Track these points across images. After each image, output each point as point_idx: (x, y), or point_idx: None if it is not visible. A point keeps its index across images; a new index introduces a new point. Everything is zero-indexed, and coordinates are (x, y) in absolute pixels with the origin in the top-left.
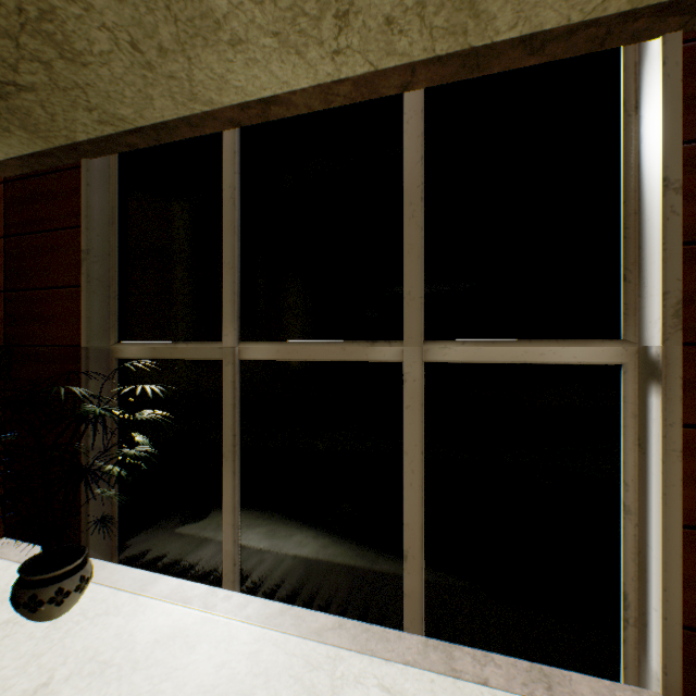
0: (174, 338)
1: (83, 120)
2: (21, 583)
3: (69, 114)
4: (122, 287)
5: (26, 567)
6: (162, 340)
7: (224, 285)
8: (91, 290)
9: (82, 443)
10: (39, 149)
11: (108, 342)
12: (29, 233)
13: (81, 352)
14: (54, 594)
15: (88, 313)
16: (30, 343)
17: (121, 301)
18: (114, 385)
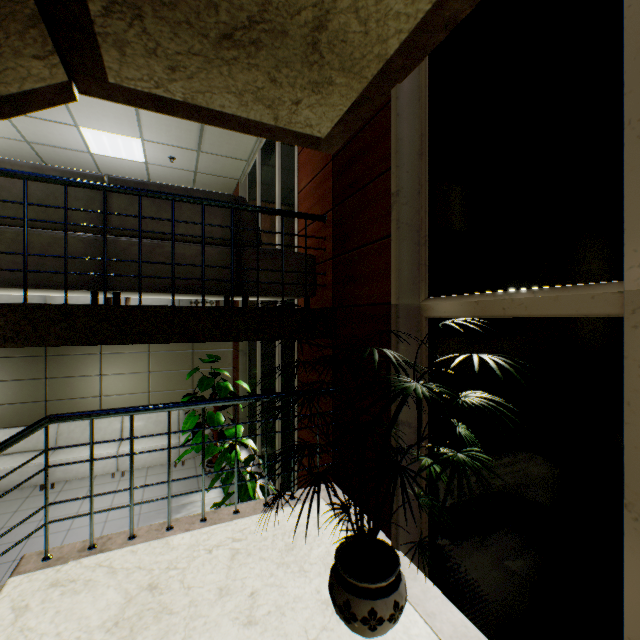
0: (507, 286)
1: (394, 7)
2: (336, 573)
3: (380, 7)
4: (431, 229)
5: (341, 551)
6: (487, 291)
7: (627, 167)
8: (400, 238)
9: (390, 413)
10: (354, 97)
11: (416, 298)
12: (348, 197)
13: (389, 311)
14: (366, 613)
15: (397, 265)
16: (349, 303)
17: (430, 247)
18: (423, 350)
